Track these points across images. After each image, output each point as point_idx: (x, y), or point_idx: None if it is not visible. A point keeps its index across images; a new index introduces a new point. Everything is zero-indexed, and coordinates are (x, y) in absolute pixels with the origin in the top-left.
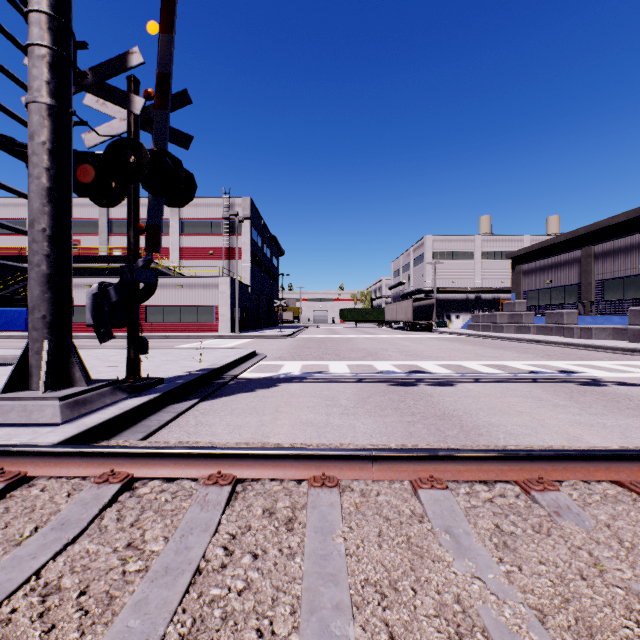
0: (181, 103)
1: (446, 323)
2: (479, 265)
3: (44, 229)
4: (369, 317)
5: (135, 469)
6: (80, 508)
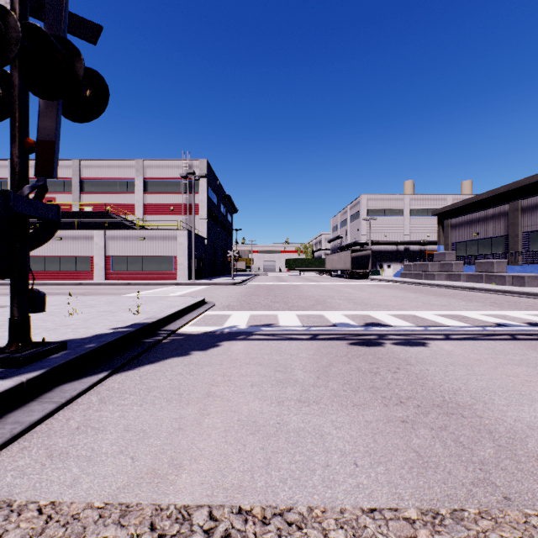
0: None
1: (379, 271)
2: (408, 221)
3: None
4: (311, 266)
5: None
6: None
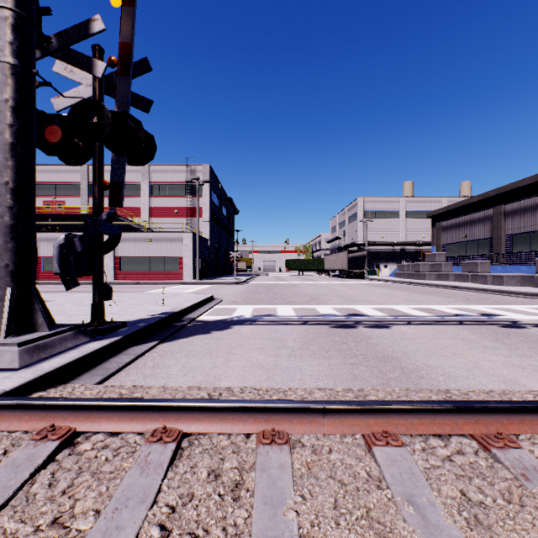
0: (142, 70)
1: (376, 271)
2: (404, 222)
3: (7, 182)
4: (310, 266)
5: (78, 422)
6: (9, 472)
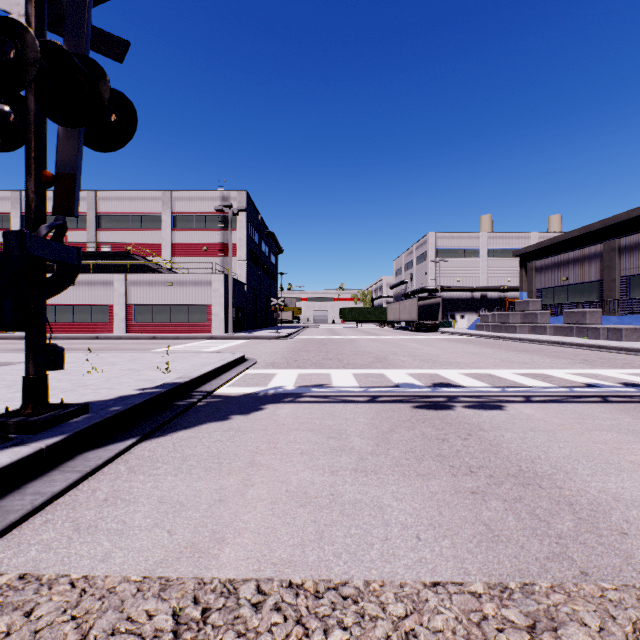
0: None
1: (451, 323)
2: (485, 263)
3: None
4: (370, 317)
5: None
6: None
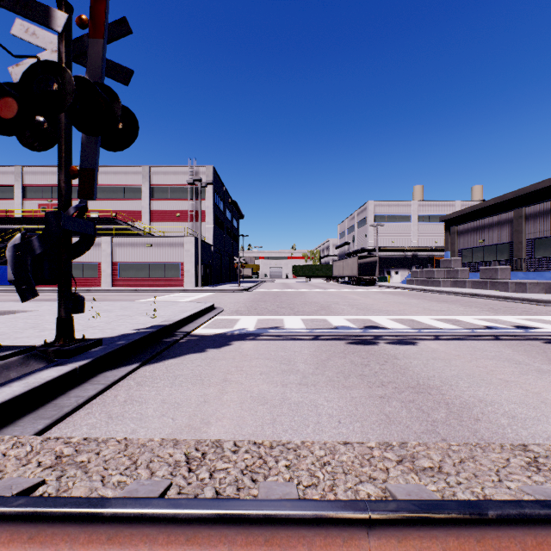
0: (119, 33)
1: (387, 278)
2: (415, 227)
3: None
4: (318, 273)
5: None
6: None
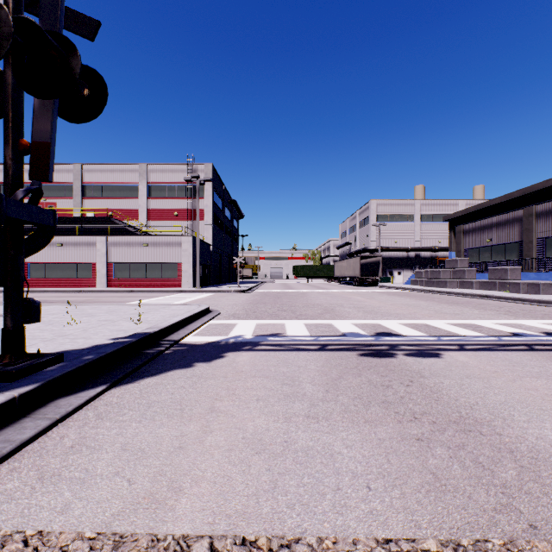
0: None
1: (389, 279)
2: (418, 227)
3: None
4: (320, 273)
5: None
6: None
